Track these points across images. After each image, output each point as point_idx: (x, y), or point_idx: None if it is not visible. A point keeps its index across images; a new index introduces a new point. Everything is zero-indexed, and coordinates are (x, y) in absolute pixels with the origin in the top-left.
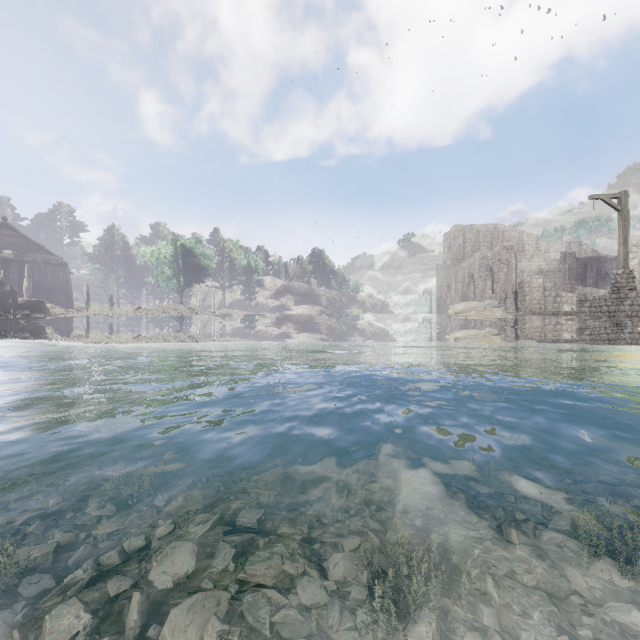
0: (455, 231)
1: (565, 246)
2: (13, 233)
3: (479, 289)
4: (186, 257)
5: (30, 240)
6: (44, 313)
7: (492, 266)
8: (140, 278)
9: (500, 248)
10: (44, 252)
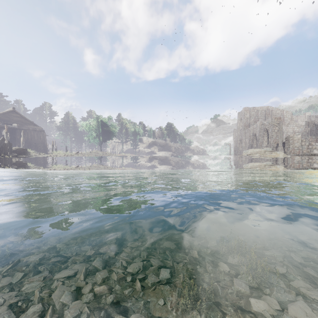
0: (244, 111)
1: (307, 118)
2: (18, 115)
3: (259, 142)
4: (103, 127)
5: (26, 119)
6: (26, 155)
7: (267, 129)
8: (82, 138)
9: (273, 118)
10: (33, 125)
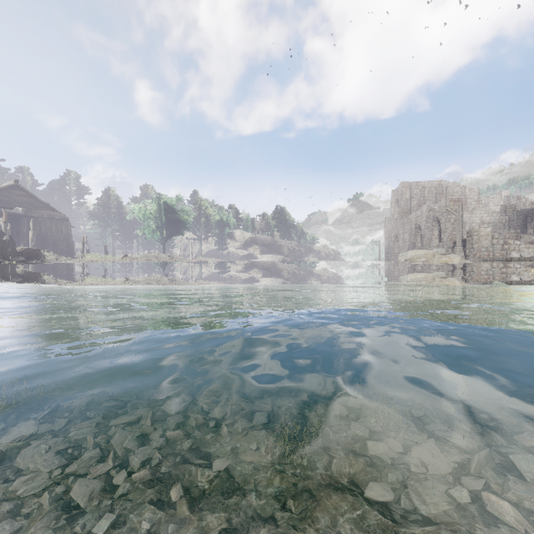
0: (402, 187)
1: (504, 200)
2: (24, 193)
3: (426, 238)
4: (168, 213)
5: (38, 199)
6: (40, 260)
7: (439, 217)
8: (132, 232)
9: (447, 200)
10: (49, 209)
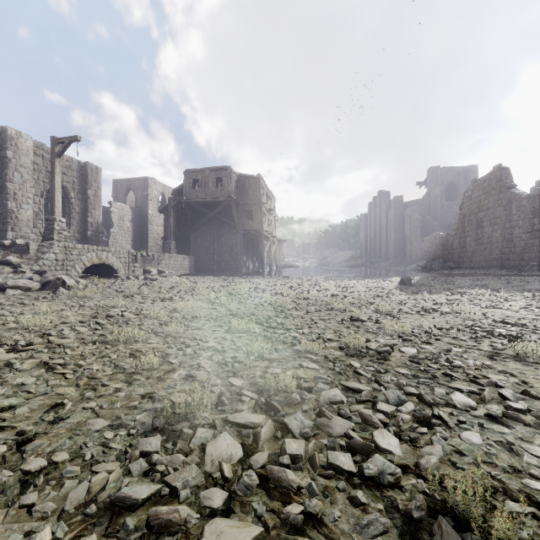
0: None
1: None
2: None
3: None
4: None
5: None
6: None
7: None
8: None
9: None
10: None
